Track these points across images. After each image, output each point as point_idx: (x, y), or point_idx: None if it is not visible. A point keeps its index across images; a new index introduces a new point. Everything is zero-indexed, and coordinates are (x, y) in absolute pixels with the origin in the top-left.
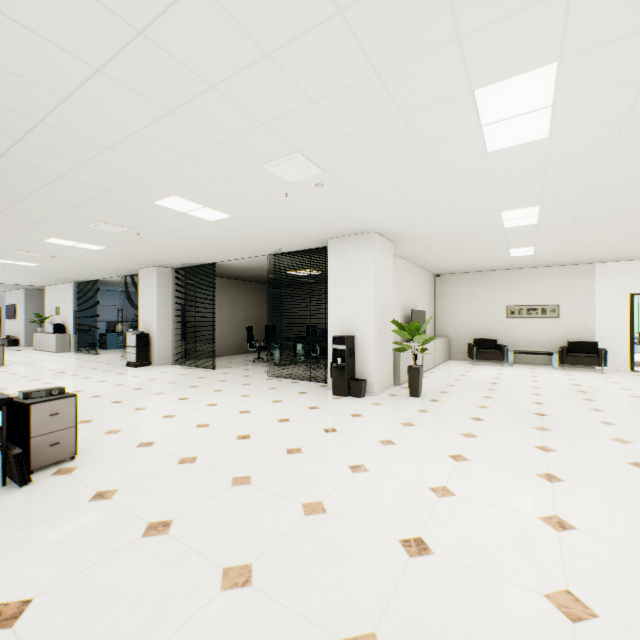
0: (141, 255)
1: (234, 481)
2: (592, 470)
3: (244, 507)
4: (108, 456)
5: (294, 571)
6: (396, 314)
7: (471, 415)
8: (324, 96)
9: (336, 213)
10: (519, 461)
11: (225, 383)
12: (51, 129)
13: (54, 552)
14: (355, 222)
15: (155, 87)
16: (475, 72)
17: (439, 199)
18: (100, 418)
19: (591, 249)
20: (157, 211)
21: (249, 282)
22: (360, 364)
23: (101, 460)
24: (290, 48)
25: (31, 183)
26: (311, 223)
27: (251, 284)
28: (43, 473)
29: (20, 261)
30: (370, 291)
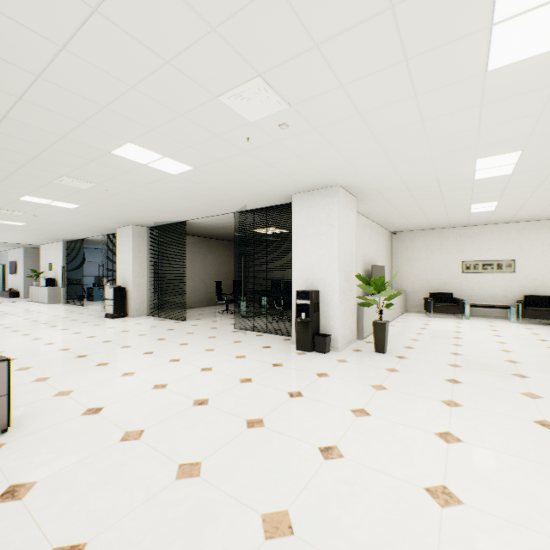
0: (115, 213)
1: (180, 471)
2: None
3: (185, 520)
4: (45, 427)
5: None
6: (357, 269)
7: (445, 376)
8: None
9: (301, 163)
10: (524, 444)
11: (192, 336)
12: None
13: None
14: (320, 174)
15: None
16: None
17: (413, 143)
18: (58, 375)
19: None
20: (117, 163)
21: (219, 240)
22: (324, 319)
23: (35, 433)
24: None
25: None
26: (275, 176)
27: (221, 242)
28: None
29: (7, 220)
30: (334, 245)
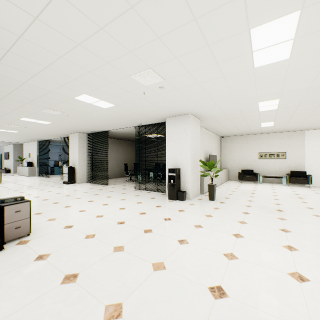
0: (70, 126)
1: (114, 249)
2: (313, 243)
3: (119, 265)
4: (47, 233)
5: (147, 308)
6: (201, 157)
7: (242, 211)
8: (164, 33)
9: (170, 103)
10: (271, 238)
11: (113, 192)
12: (14, 55)
13: (9, 293)
14: (180, 108)
15: (69, 29)
16: (252, 17)
17: (226, 95)
18: (46, 212)
19: (304, 123)
20: (76, 103)
21: (126, 140)
22: (183, 183)
23: (43, 236)
24: (145, 2)
25: (8, 87)
26: (157, 109)
27: (127, 141)
28: (11, 243)
29: (9, 130)
30: (188, 145)
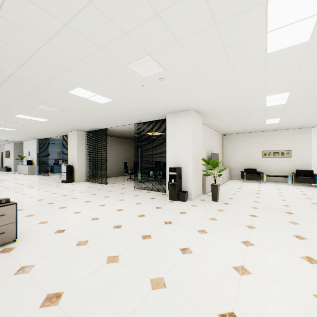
0: (67, 124)
1: (108, 259)
2: None
3: (112, 281)
4: (36, 239)
5: None
6: (203, 155)
7: (249, 213)
8: (165, 8)
9: (171, 98)
10: (286, 246)
11: (111, 192)
12: None
13: None
14: (182, 103)
15: (52, 3)
16: None
17: (231, 88)
18: (39, 213)
19: (312, 119)
20: (71, 97)
21: (125, 139)
22: (184, 183)
23: (31, 242)
24: None
25: None
26: (157, 104)
27: (126, 140)
28: None
29: (6, 128)
30: (190, 142)
